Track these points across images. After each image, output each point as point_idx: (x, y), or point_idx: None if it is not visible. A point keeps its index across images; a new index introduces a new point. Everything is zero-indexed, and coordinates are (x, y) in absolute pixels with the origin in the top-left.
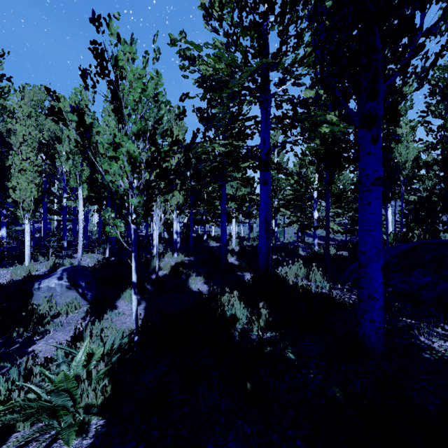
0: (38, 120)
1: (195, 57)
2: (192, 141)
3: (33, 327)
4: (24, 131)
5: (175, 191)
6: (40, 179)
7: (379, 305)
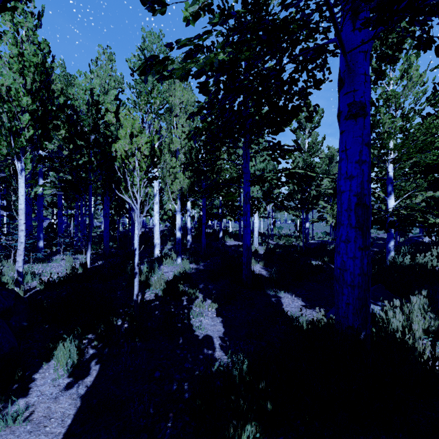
0: None
1: None
2: None
3: None
4: None
5: (178, 172)
6: None
7: None
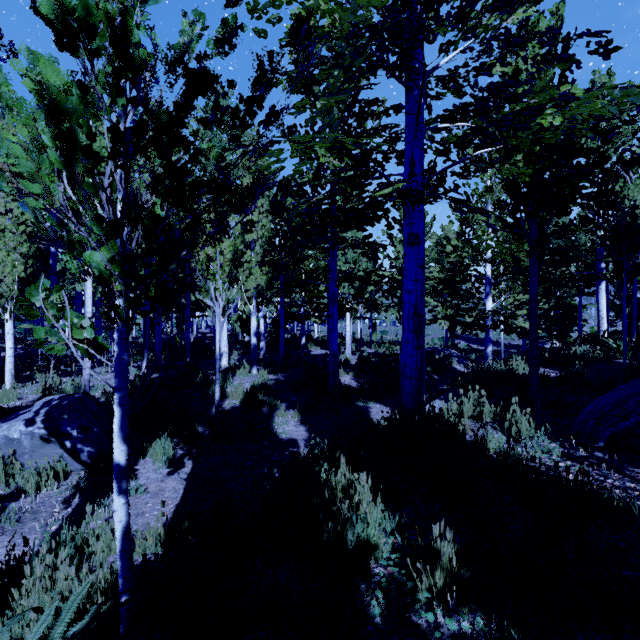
0: None
1: None
2: (256, 92)
3: None
4: None
5: (253, 266)
6: (32, 246)
7: None
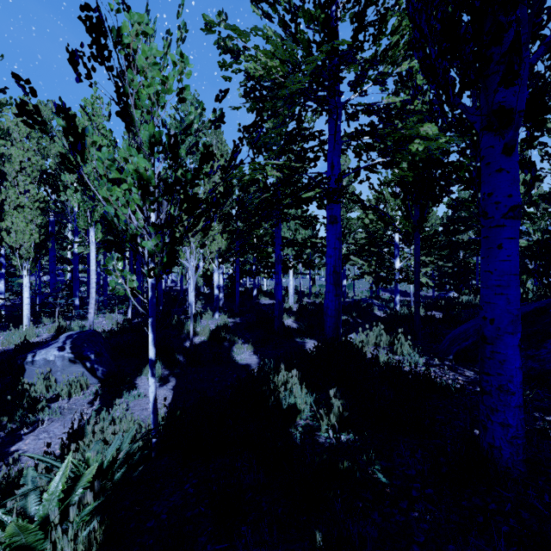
0: (40, 142)
1: (240, 50)
2: (233, 156)
3: (22, 416)
4: (21, 157)
5: (216, 234)
6: (43, 218)
7: (515, 402)
